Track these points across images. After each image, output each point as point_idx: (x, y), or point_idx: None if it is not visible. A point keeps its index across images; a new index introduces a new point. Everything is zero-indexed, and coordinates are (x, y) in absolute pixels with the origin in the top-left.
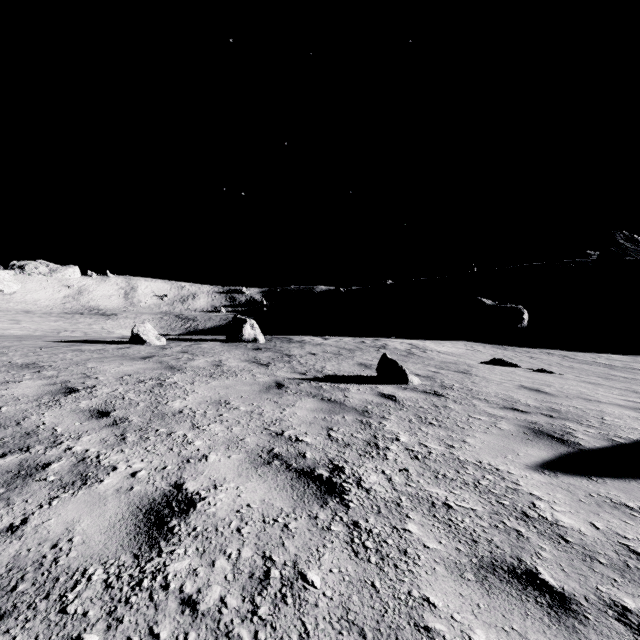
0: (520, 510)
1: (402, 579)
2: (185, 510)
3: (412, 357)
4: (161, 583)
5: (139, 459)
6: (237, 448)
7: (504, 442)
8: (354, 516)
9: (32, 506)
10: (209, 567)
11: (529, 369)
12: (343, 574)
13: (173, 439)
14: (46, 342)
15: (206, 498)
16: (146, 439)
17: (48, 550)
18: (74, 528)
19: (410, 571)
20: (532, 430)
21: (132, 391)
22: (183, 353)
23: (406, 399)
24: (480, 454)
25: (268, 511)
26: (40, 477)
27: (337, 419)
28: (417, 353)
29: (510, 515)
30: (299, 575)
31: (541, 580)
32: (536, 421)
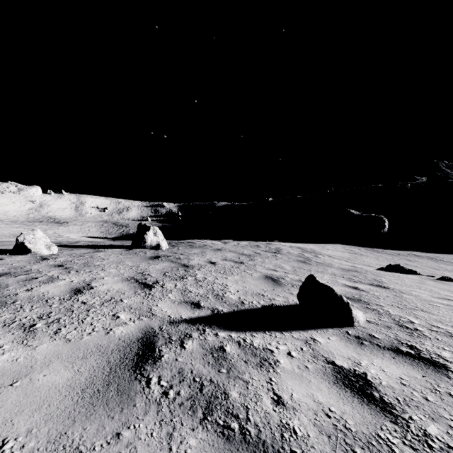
0: None
1: None
2: None
3: (311, 263)
4: None
5: None
6: None
7: None
8: None
9: None
10: None
11: (430, 276)
12: None
13: None
14: None
15: None
16: None
17: None
18: None
19: None
20: None
21: None
22: (55, 267)
23: (403, 397)
24: None
25: None
26: None
27: None
28: (312, 258)
29: None
30: None
31: None
32: None
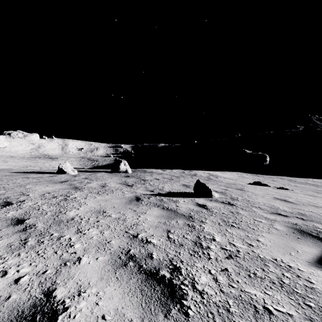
0: None
1: None
2: None
3: (211, 180)
4: None
5: (28, 263)
6: (104, 250)
7: (284, 240)
8: None
9: None
10: None
11: (274, 187)
12: None
13: (60, 242)
14: (11, 173)
15: (68, 308)
16: (41, 243)
17: None
18: None
19: None
20: (297, 230)
21: (46, 204)
22: (85, 179)
23: (213, 207)
24: (272, 252)
25: None
26: None
27: (173, 223)
28: (213, 178)
29: None
30: None
31: None
32: (296, 223)
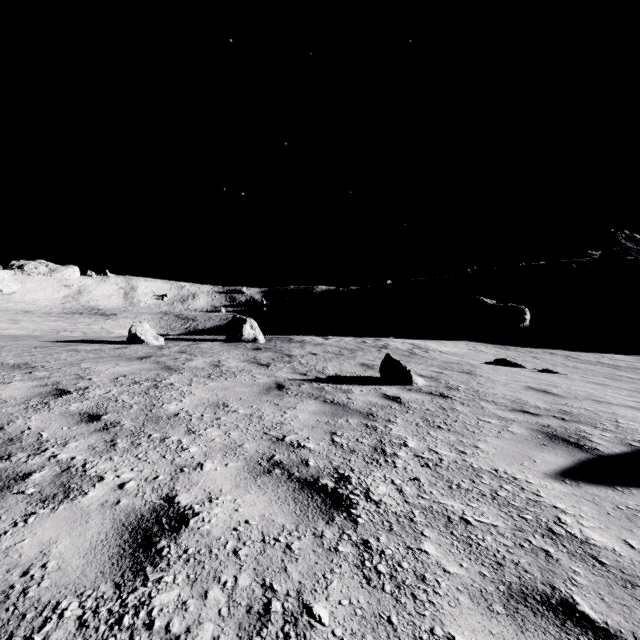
0: (545, 526)
1: (422, 613)
2: (176, 528)
3: (414, 357)
4: (144, 620)
5: (129, 468)
6: (235, 455)
7: (518, 447)
8: (364, 534)
9: (5, 524)
10: (201, 599)
11: (534, 369)
12: (354, 607)
13: (167, 445)
14: (42, 342)
15: (200, 513)
16: (138, 445)
17: (17, 578)
18: (50, 551)
19: (430, 602)
20: (546, 434)
21: (126, 393)
22: (181, 353)
23: (411, 401)
24: (494, 461)
25: (268, 529)
26: (18, 489)
27: (341, 423)
28: (419, 353)
29: (535, 532)
30: (304, 608)
31: (580, 613)
32: (548, 424)
